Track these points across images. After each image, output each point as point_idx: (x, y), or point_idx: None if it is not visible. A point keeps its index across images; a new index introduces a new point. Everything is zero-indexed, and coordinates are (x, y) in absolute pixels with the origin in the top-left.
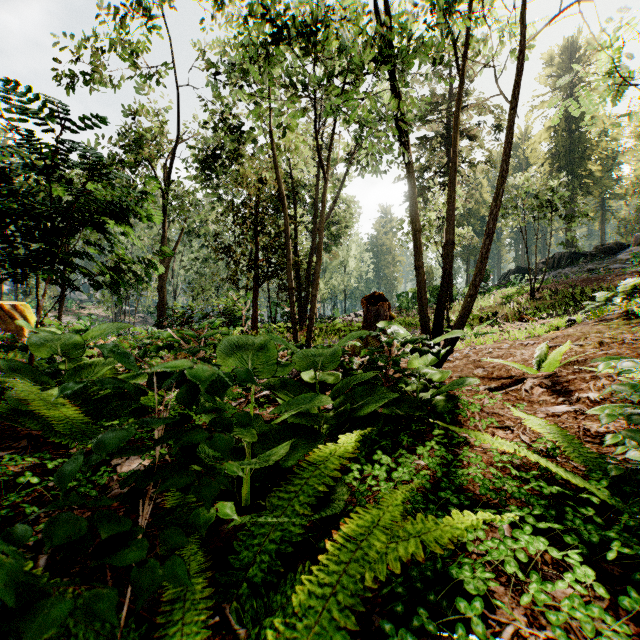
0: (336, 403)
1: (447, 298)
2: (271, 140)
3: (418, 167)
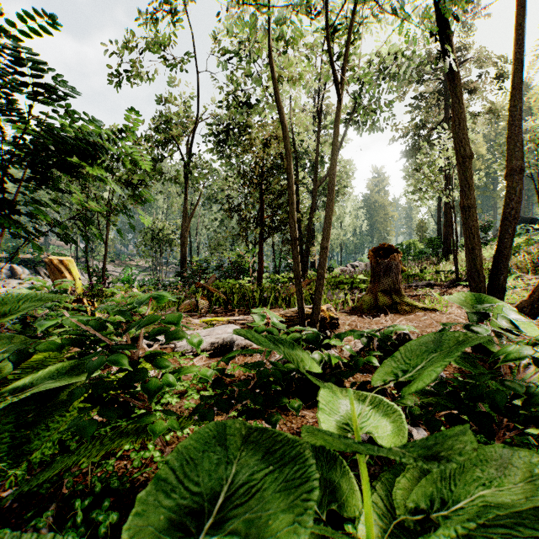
0: (403, 497)
1: (510, 249)
2: (270, 61)
3: (414, 124)
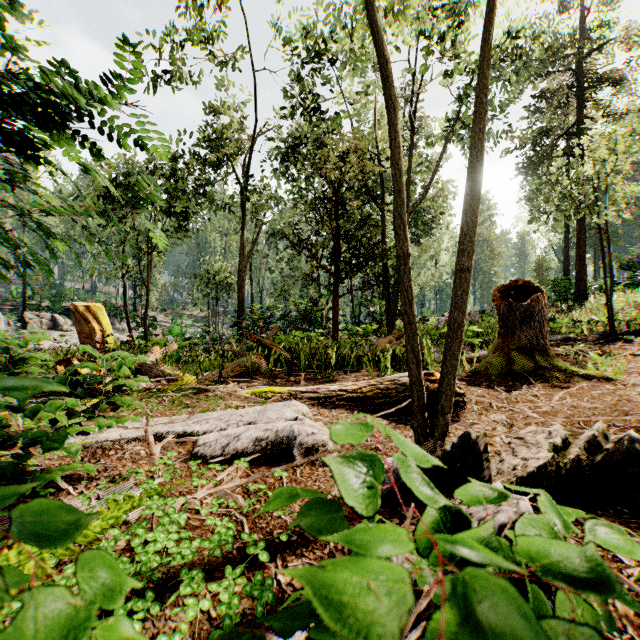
0: None
1: None
2: None
3: (535, 131)
